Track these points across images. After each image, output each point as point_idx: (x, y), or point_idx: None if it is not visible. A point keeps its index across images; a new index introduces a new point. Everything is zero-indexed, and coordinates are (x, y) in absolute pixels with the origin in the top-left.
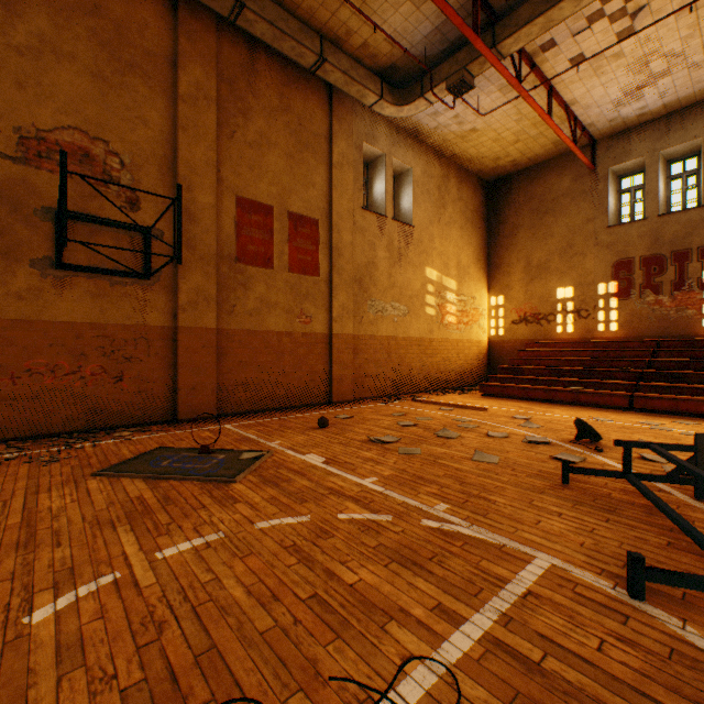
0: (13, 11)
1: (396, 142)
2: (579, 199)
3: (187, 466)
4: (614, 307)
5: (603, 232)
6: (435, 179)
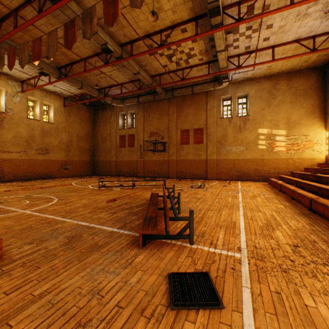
0: (149, 116)
1: (238, 87)
2: None
3: None
4: None
5: None
6: (265, 89)
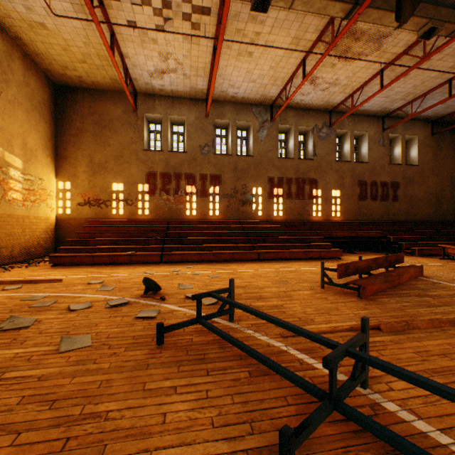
0: None
1: None
2: (127, 126)
3: None
4: (147, 200)
5: (141, 152)
6: None
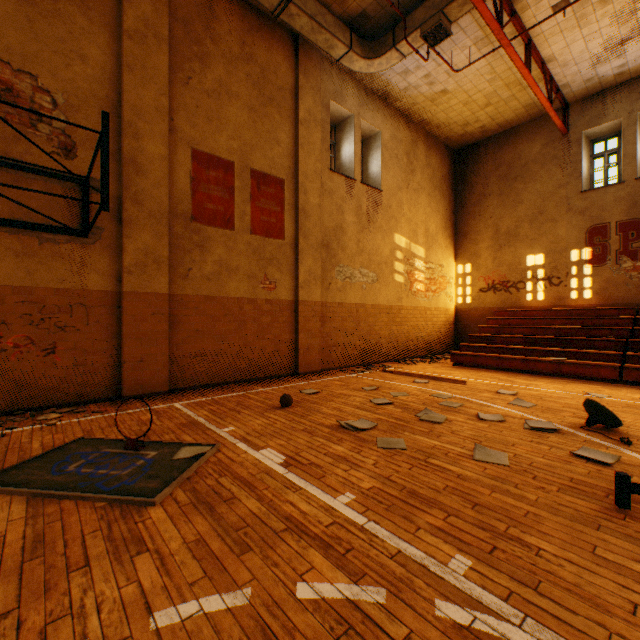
0: None
1: (365, 103)
2: (550, 164)
3: (98, 473)
4: (588, 274)
5: (576, 197)
6: (403, 144)
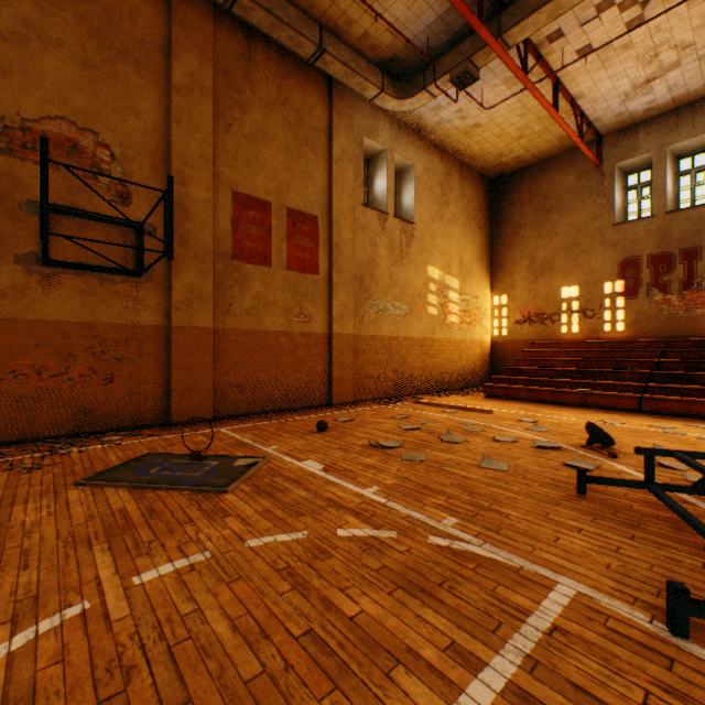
0: None
1: (398, 137)
2: (584, 196)
3: (176, 475)
4: (620, 306)
5: (609, 230)
6: (437, 176)
